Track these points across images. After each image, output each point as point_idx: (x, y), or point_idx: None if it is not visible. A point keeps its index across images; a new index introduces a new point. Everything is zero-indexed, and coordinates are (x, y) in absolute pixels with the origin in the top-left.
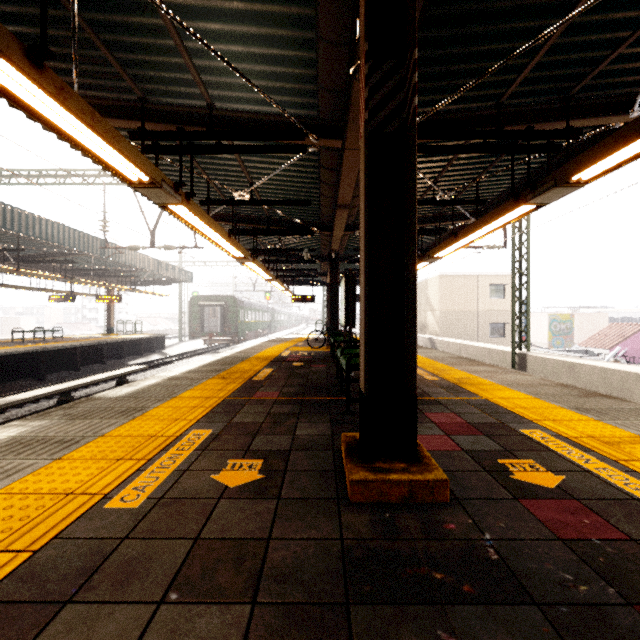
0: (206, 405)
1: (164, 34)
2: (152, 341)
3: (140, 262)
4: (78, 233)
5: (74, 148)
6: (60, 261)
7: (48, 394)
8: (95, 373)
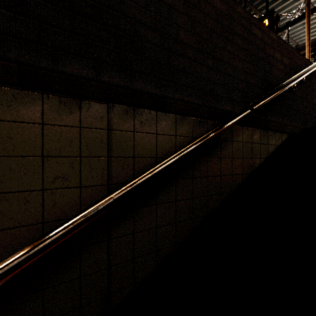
0: None
1: (313, 19)
2: None
3: None
4: None
5: None
6: None
7: None
8: None
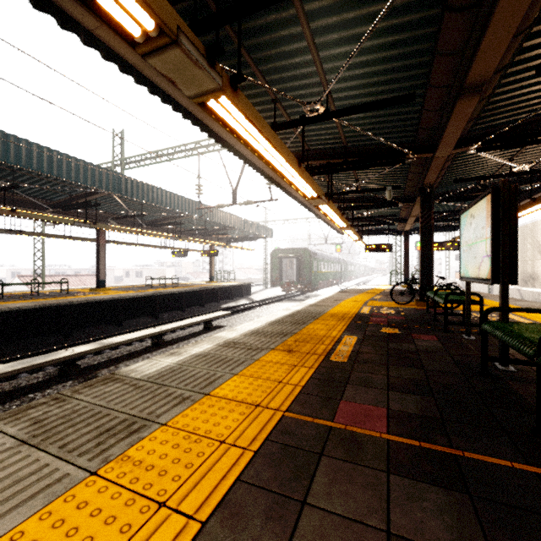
0: (244, 436)
1: None
2: (241, 288)
3: (229, 221)
4: (181, 198)
5: (124, 72)
6: (172, 223)
7: (141, 338)
8: (193, 315)
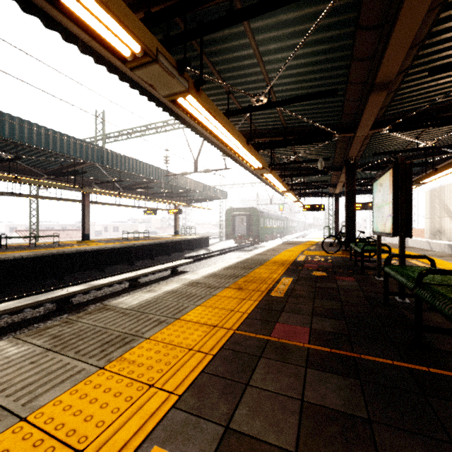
0: (206, 346)
1: None
2: (201, 240)
3: (191, 185)
4: (152, 167)
5: (111, 72)
6: (144, 187)
7: (121, 280)
8: (162, 262)
